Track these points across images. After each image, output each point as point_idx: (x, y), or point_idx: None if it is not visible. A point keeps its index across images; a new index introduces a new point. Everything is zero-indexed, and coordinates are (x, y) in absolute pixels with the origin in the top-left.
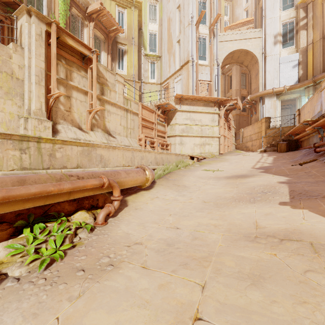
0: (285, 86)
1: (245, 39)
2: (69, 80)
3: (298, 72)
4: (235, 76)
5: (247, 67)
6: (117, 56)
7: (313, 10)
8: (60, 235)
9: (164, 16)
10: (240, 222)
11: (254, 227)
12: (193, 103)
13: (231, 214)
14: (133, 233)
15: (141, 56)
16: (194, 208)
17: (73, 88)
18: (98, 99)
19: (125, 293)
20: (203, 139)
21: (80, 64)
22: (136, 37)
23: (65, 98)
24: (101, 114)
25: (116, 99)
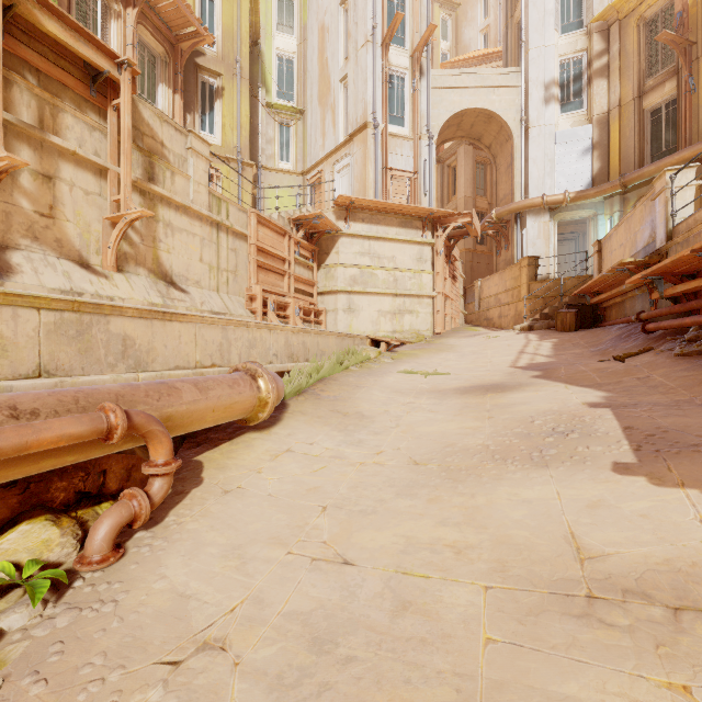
0: (566, 192)
1: (485, 87)
2: (51, 132)
3: (591, 164)
4: (465, 169)
5: (489, 148)
6: (199, 99)
7: (621, 39)
8: None
9: (312, 20)
10: (526, 534)
11: (571, 554)
12: (377, 218)
13: (494, 503)
14: (203, 594)
15: (259, 106)
16: (389, 484)
17: (62, 155)
18: (139, 192)
19: None
20: (400, 300)
21: (86, 93)
22: (245, 59)
23: (36, 179)
24: (148, 231)
25: (189, 196)
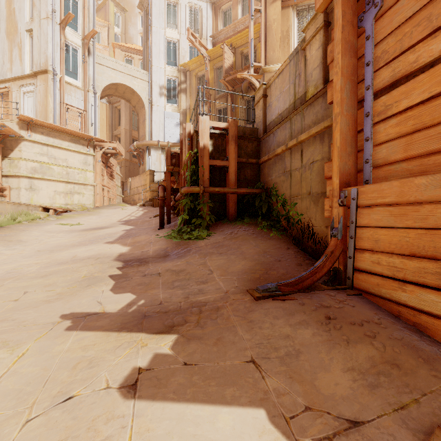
0: (168, 142)
1: (130, 75)
2: None
3: (179, 131)
4: (125, 113)
5: (135, 107)
6: None
7: (190, 79)
8: None
9: None
10: (63, 257)
11: (71, 258)
12: (54, 134)
13: (60, 254)
14: None
15: None
16: (22, 257)
17: None
18: None
19: None
20: (71, 186)
21: None
22: None
23: None
24: None
25: None
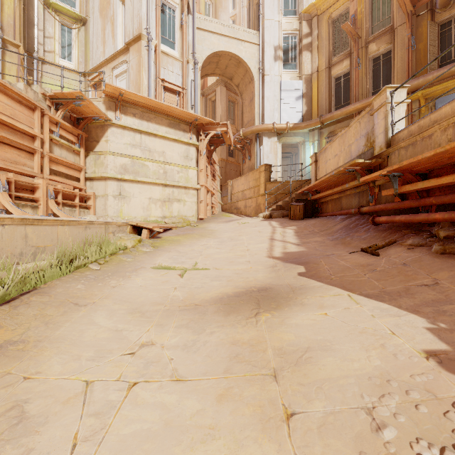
0: (288, 123)
1: (236, 38)
2: None
3: (302, 107)
4: (221, 102)
5: (237, 87)
6: None
7: (318, 28)
8: None
9: None
10: None
11: None
12: (148, 116)
13: None
14: None
15: None
16: None
17: None
18: None
19: None
20: (169, 190)
21: None
22: None
23: None
24: None
25: None
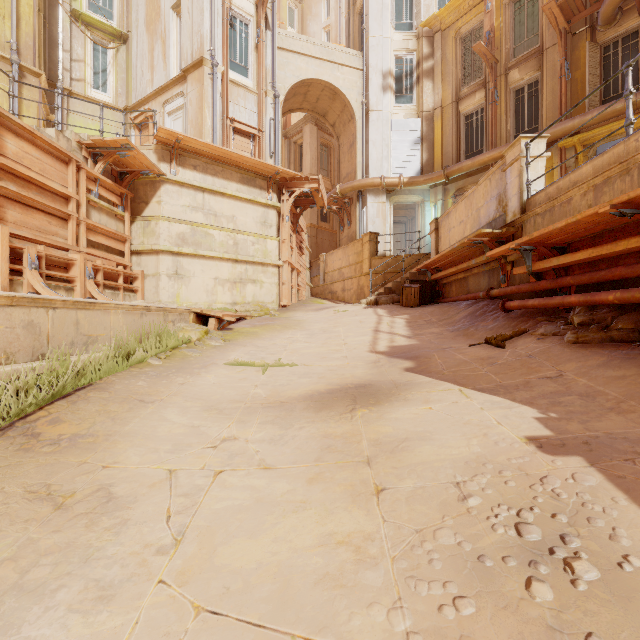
0: (401, 176)
1: (331, 62)
2: None
3: (420, 155)
4: (310, 147)
5: (333, 127)
6: None
7: (442, 48)
8: None
9: None
10: None
11: None
12: (214, 168)
13: None
14: None
15: (59, 9)
16: None
17: None
18: None
19: None
20: (241, 267)
21: None
22: None
23: None
24: None
25: None
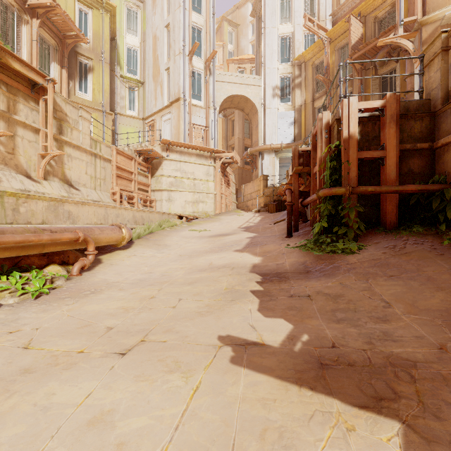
0: (281, 144)
1: (244, 84)
2: (13, 113)
3: (293, 130)
4: (238, 123)
5: (248, 115)
6: (77, 72)
7: (306, 71)
8: (42, 278)
9: (149, 30)
10: (201, 264)
11: (208, 265)
12: (185, 151)
13: (197, 260)
14: (111, 278)
15: (115, 76)
16: (169, 260)
17: (18, 124)
18: (55, 140)
19: (108, 299)
20: (197, 195)
21: (29, 92)
22: (107, 51)
23: (6, 136)
24: (59, 159)
25: (80, 141)
